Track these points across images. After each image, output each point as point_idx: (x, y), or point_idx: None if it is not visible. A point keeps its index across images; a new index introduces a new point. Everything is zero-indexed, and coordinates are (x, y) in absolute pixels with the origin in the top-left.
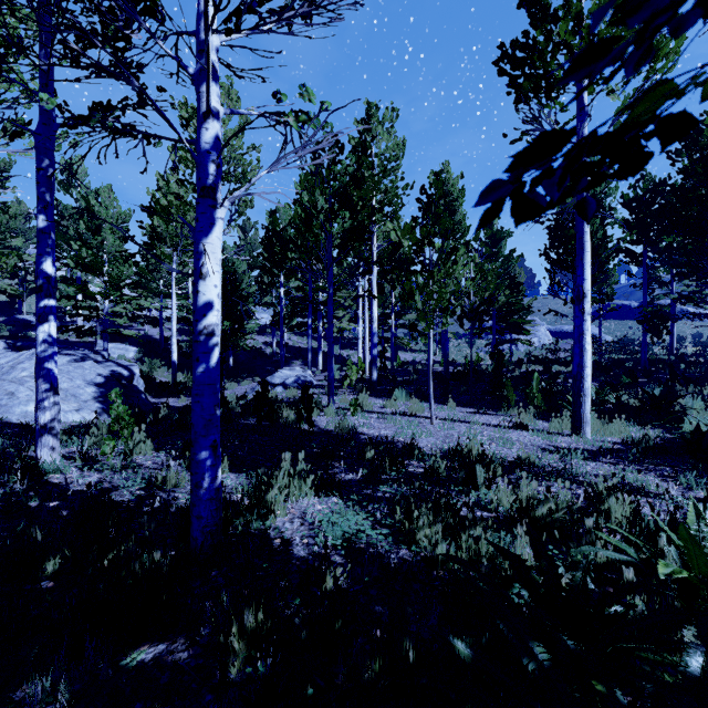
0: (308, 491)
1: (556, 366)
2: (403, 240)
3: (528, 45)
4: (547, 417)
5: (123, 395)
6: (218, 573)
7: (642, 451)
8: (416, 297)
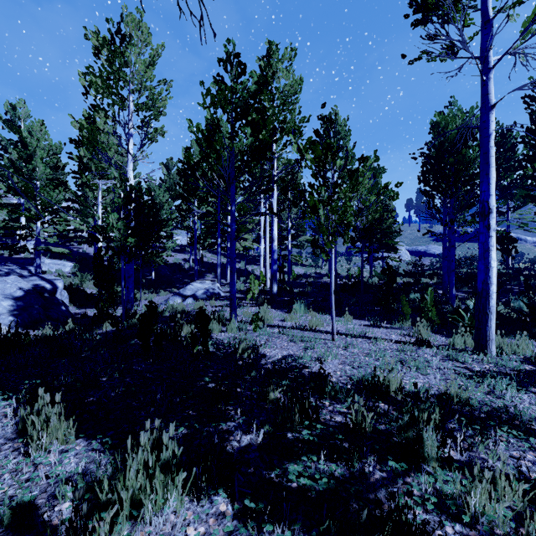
0: (177, 497)
1: (423, 279)
2: (305, 154)
3: None
4: (438, 330)
5: (41, 307)
6: None
7: None
8: (320, 211)
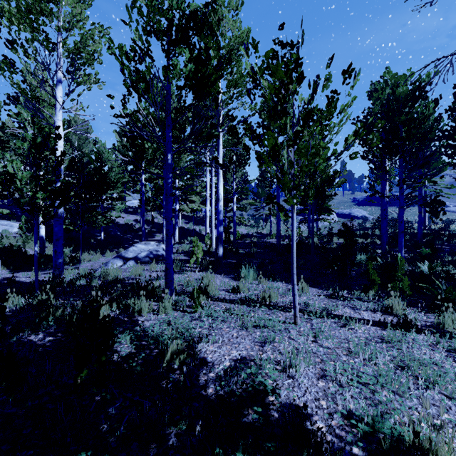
0: None
1: (358, 239)
2: (261, 79)
3: None
4: (407, 300)
5: None
6: None
7: None
8: (284, 151)
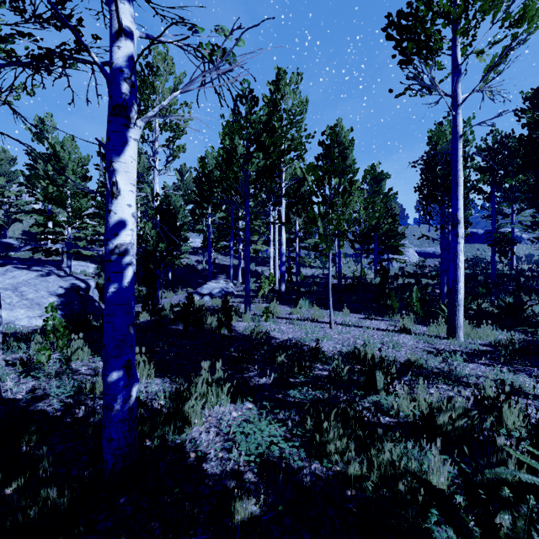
0: (224, 398)
1: (425, 279)
2: (307, 176)
3: (411, 14)
4: (424, 322)
5: (80, 303)
6: (127, 500)
7: (510, 353)
8: (318, 223)
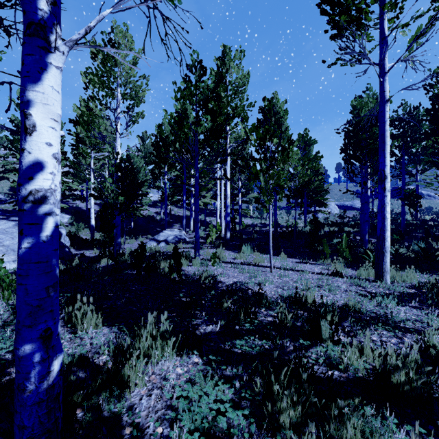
0: (169, 352)
1: (346, 228)
2: (250, 136)
3: None
4: (351, 265)
5: None
6: None
7: (436, 296)
8: (261, 177)
